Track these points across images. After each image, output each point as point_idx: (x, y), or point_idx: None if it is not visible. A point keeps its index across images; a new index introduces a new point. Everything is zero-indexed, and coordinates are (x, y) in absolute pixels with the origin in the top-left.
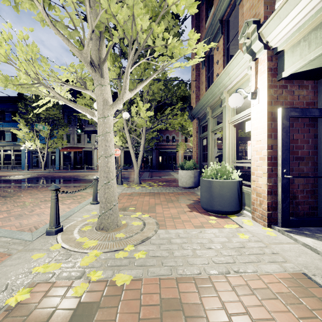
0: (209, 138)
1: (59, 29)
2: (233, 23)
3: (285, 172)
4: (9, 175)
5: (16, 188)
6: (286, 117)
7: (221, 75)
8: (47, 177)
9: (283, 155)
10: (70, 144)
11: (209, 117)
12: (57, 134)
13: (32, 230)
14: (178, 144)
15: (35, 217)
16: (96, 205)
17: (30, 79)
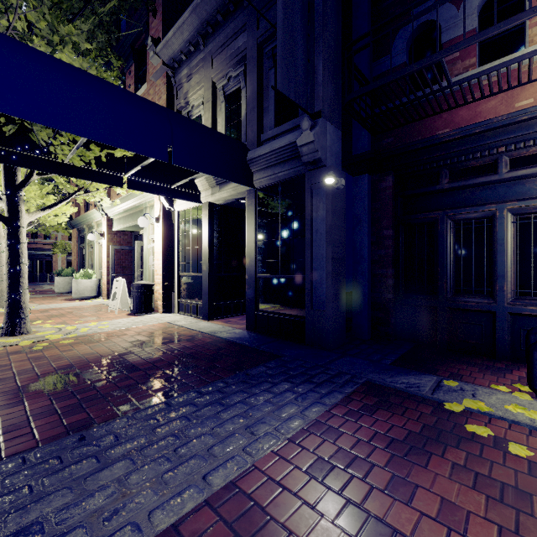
0: (86, 249)
1: None
2: None
3: (112, 273)
4: None
5: None
6: (113, 249)
7: (90, 213)
8: None
9: (112, 266)
10: None
11: (86, 233)
12: None
13: None
14: (57, 243)
15: None
16: None
17: None
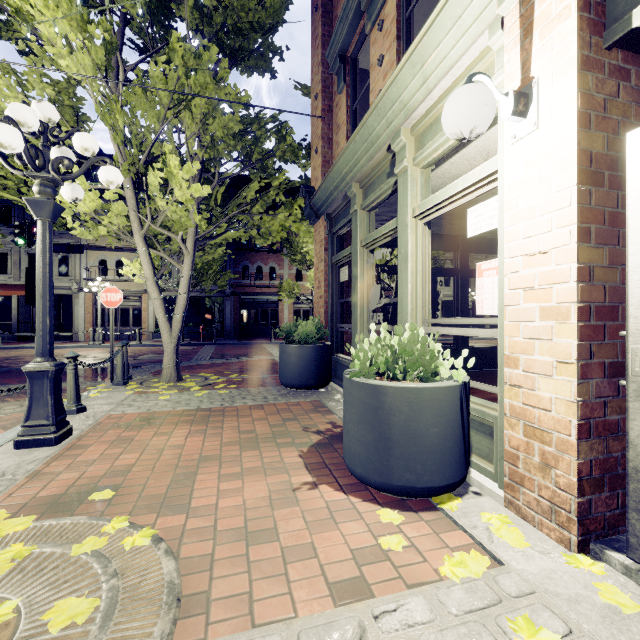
0: (356, 261)
1: None
2: None
3: None
4: None
5: None
6: None
7: (399, 74)
8: None
9: None
10: (7, 277)
11: (357, 209)
12: None
13: None
14: (283, 284)
15: None
16: None
17: None
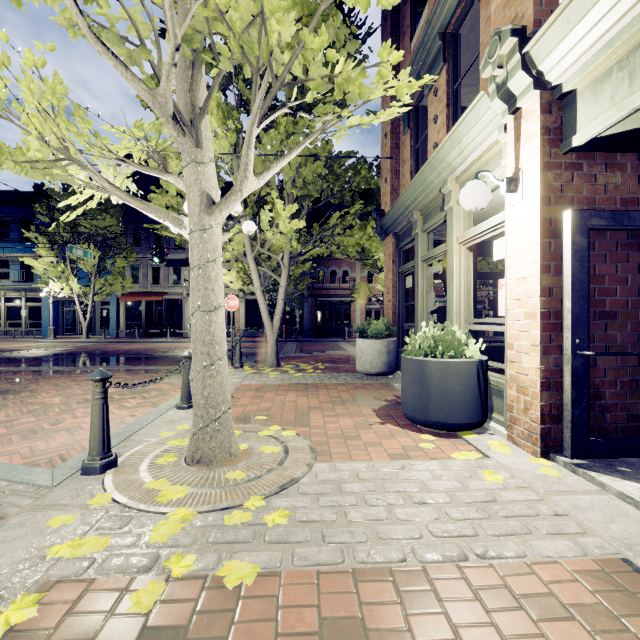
0: (417, 273)
1: (107, 45)
2: (466, 42)
3: (578, 344)
4: (17, 349)
5: (28, 375)
6: (581, 229)
7: (444, 145)
8: (91, 353)
9: (575, 309)
10: (138, 286)
11: (418, 232)
12: (112, 266)
13: (55, 463)
14: (355, 287)
15: (63, 436)
16: (188, 410)
17: (49, 150)
